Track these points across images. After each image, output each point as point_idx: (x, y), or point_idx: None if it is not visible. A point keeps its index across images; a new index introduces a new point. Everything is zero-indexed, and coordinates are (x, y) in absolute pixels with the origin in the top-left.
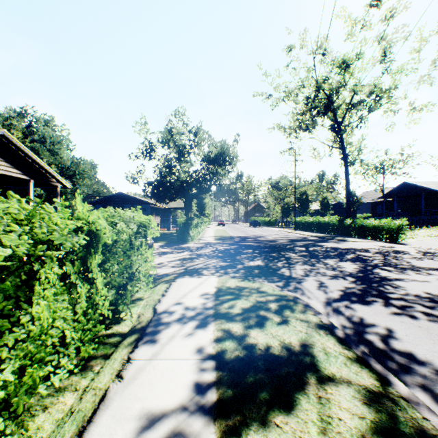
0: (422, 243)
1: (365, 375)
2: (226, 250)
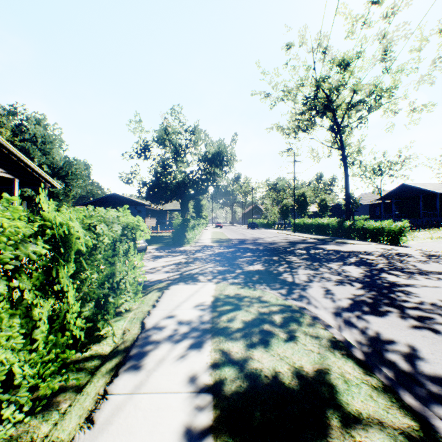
0: (424, 245)
1: (398, 413)
2: (224, 254)
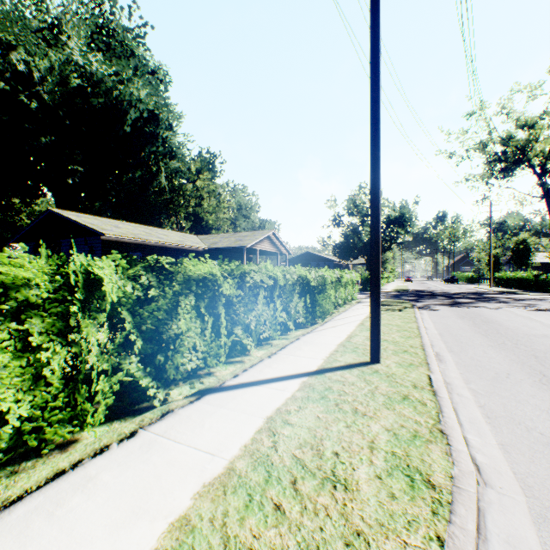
0: None
1: (409, 306)
2: (395, 294)
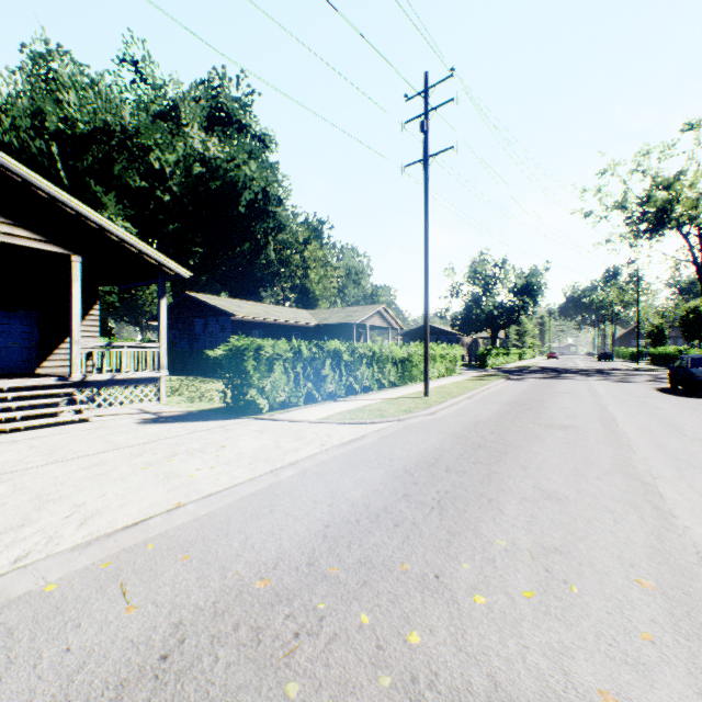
0: None
1: (501, 378)
2: (508, 370)
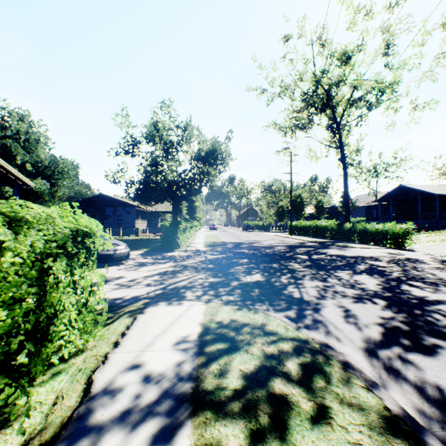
0: (430, 249)
1: None
2: (218, 260)
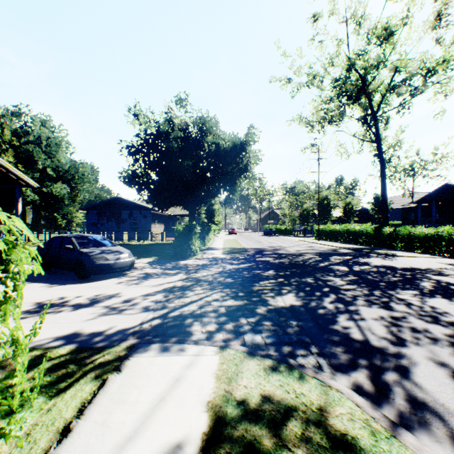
0: None
1: None
2: (238, 272)
